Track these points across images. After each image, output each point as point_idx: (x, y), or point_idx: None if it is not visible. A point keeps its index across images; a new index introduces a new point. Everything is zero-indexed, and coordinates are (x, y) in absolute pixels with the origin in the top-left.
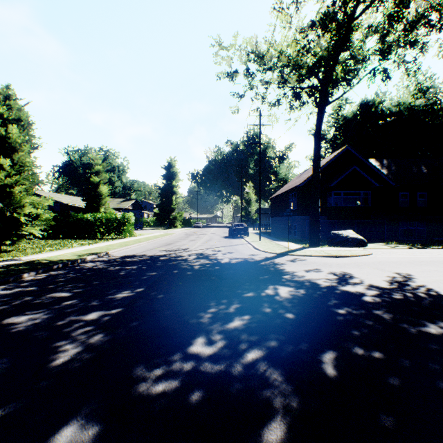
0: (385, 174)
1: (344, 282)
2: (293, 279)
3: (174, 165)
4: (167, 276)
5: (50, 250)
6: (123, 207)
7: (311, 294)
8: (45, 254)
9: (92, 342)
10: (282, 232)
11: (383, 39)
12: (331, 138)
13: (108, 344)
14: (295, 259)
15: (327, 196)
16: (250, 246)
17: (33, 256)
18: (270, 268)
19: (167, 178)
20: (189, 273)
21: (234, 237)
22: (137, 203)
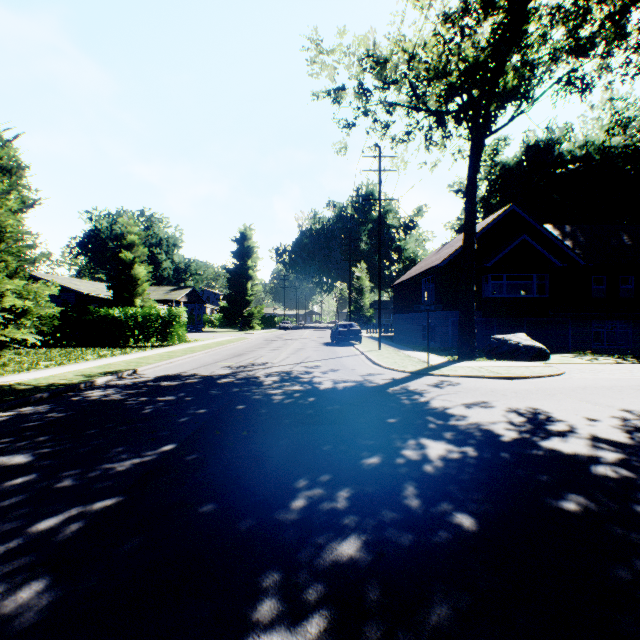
0: (570, 248)
1: (542, 429)
2: (449, 425)
3: (249, 236)
4: (224, 417)
5: (46, 366)
6: (173, 298)
7: (491, 459)
8: (32, 373)
9: (4, 616)
10: (411, 336)
11: (576, 31)
12: (482, 196)
13: (41, 622)
14: (442, 382)
15: (481, 282)
16: (364, 358)
17: (10, 377)
18: (404, 400)
19: (240, 256)
20: (263, 411)
21: (340, 343)
22: (194, 293)
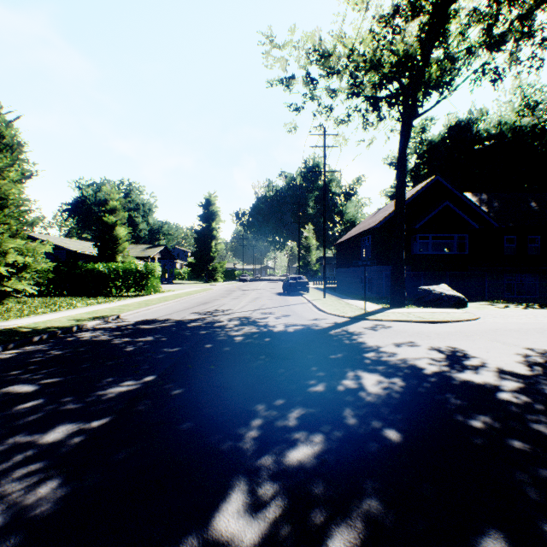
0: (486, 212)
1: (458, 364)
2: (381, 360)
3: (213, 202)
4: (195, 354)
5: (43, 312)
6: (149, 255)
7: (415, 388)
8: (31, 318)
9: (28, 505)
10: (351, 287)
11: (490, 30)
12: (412, 168)
13: (57, 510)
14: (377, 325)
15: (410, 241)
16: (311, 306)
17: (13, 321)
18: (344, 340)
19: (205, 219)
20: (227, 349)
21: (291, 293)
22: (167, 251)
